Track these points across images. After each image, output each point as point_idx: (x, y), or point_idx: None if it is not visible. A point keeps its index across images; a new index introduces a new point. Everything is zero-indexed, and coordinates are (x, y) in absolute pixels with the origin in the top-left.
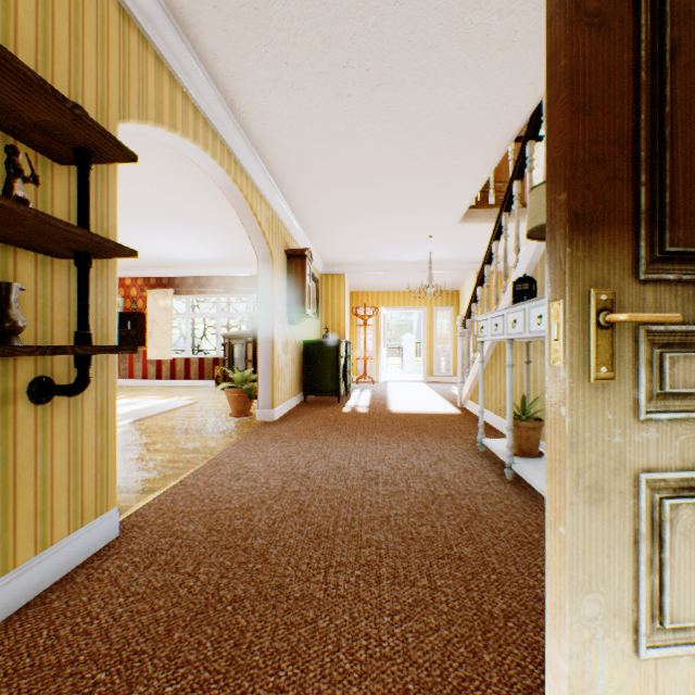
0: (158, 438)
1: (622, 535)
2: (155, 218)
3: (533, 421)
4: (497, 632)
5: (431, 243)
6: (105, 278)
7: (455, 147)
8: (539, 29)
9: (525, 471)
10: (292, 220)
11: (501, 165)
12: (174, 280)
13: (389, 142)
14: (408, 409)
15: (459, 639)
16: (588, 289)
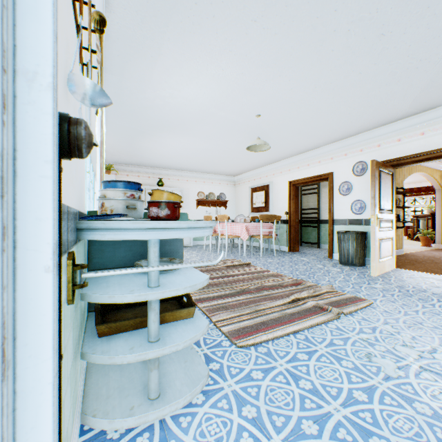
0: None
1: None
2: None
3: None
4: None
5: None
6: (401, 210)
7: None
8: None
9: None
10: None
11: None
12: None
13: None
14: None
15: None
16: None
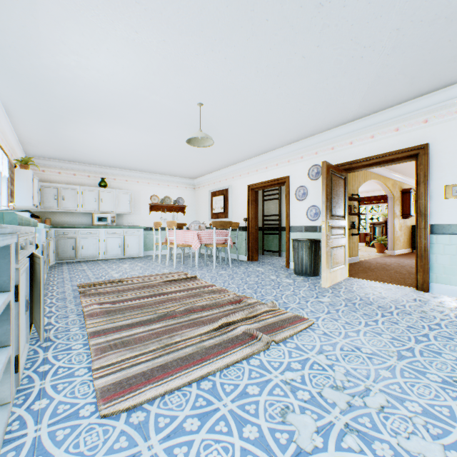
0: None
1: None
2: None
3: None
4: None
5: None
6: (357, 217)
7: None
8: None
9: None
10: (403, 178)
11: None
12: None
13: None
14: None
15: None
16: None
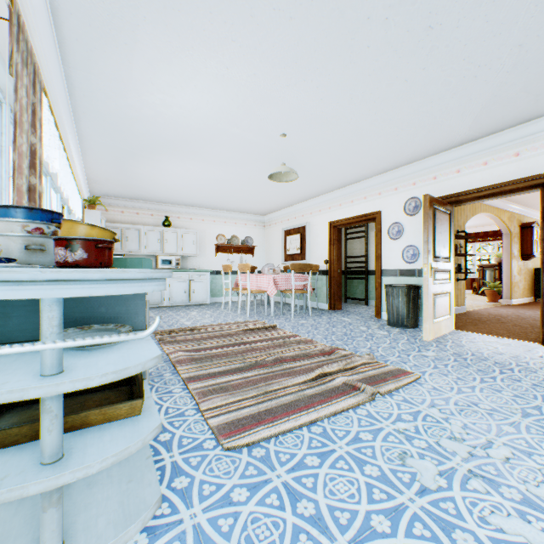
0: None
1: None
2: None
3: None
4: None
5: None
6: (463, 258)
7: None
8: None
9: None
10: (523, 209)
11: None
12: None
13: None
14: None
15: None
16: None
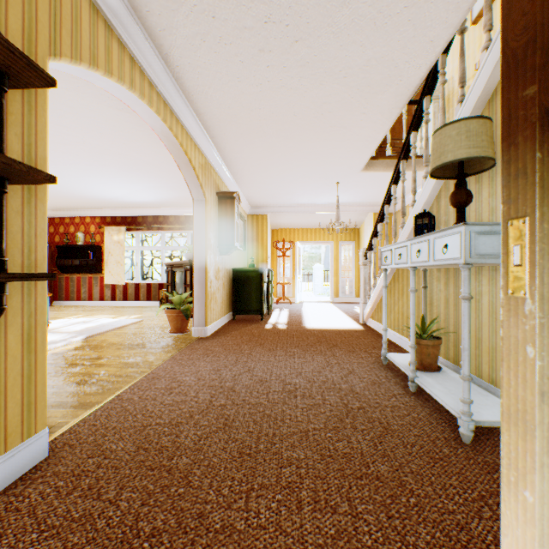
0: (104, 353)
1: None
2: (107, 165)
3: (433, 340)
4: None
5: (338, 189)
6: (33, 207)
7: (362, 102)
8: None
9: (428, 385)
10: (223, 168)
11: (395, 125)
12: (126, 219)
13: (305, 97)
14: (320, 326)
15: None
16: None
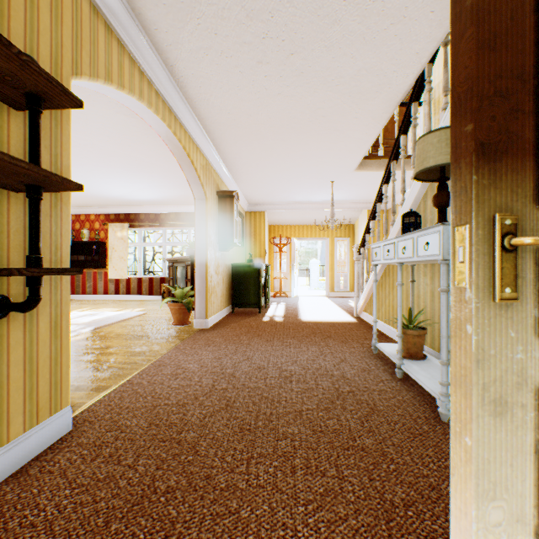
0: (112, 343)
1: (524, 446)
2: (112, 166)
3: (419, 330)
4: (399, 521)
5: (333, 187)
6: (59, 210)
7: (354, 107)
8: (425, 6)
9: (413, 371)
10: (222, 168)
11: (387, 126)
12: (129, 216)
13: (300, 103)
14: (315, 319)
15: (366, 528)
16: (493, 214)
